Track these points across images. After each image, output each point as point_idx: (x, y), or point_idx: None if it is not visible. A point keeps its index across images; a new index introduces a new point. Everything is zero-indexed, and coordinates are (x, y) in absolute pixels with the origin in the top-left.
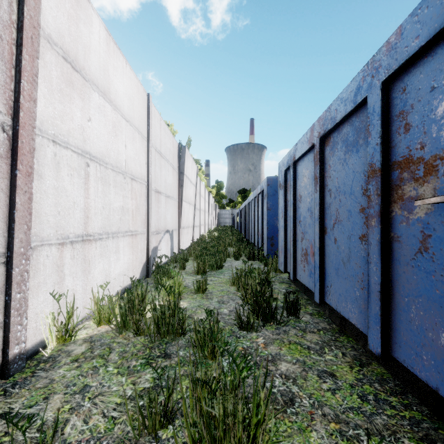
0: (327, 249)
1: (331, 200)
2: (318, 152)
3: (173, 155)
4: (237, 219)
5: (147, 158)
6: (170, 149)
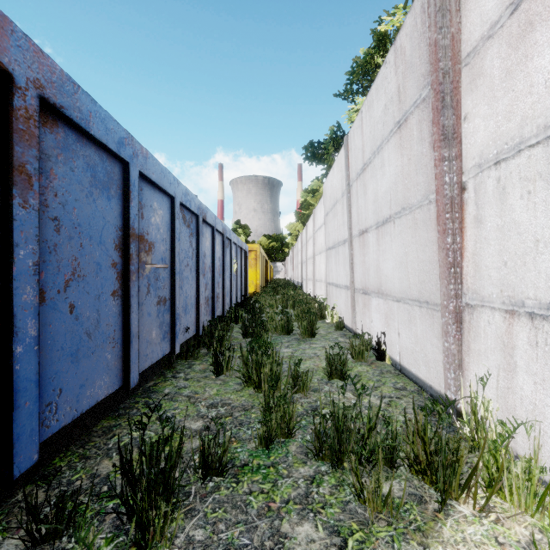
0: (46, 332)
1: (60, 239)
2: (35, 120)
3: None
4: None
5: None
6: None
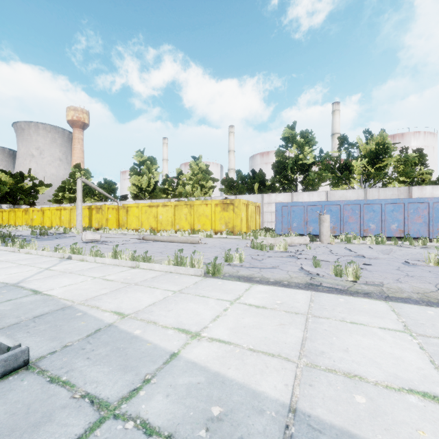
0: None
1: None
2: None
3: None
4: None
5: None
6: None
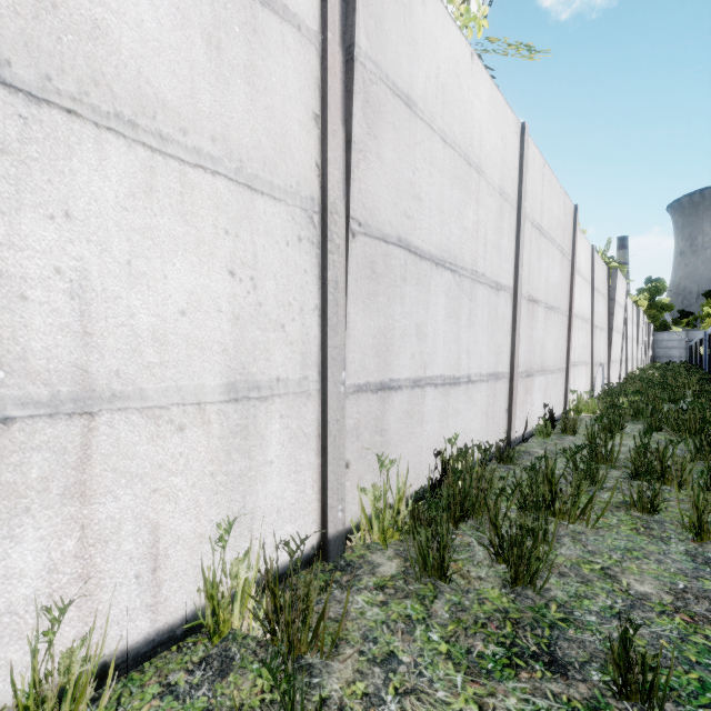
0: None
1: None
2: None
3: (604, 284)
4: (700, 350)
5: (591, 300)
6: (602, 279)
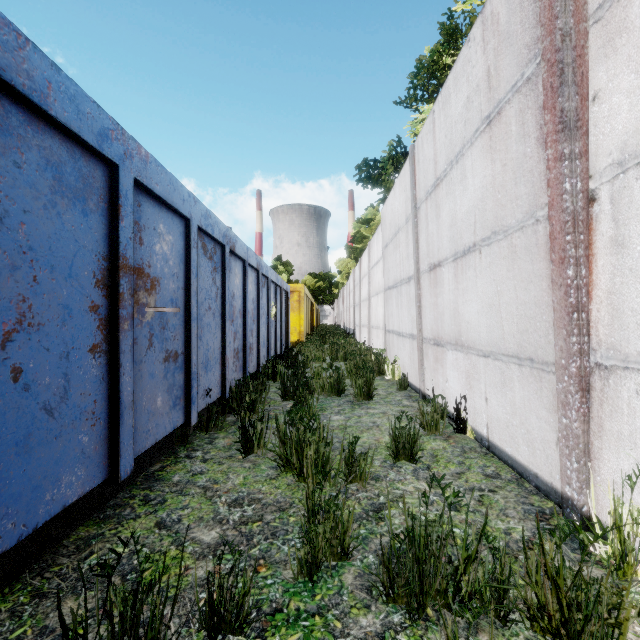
0: None
1: None
2: None
3: None
4: None
5: None
6: None
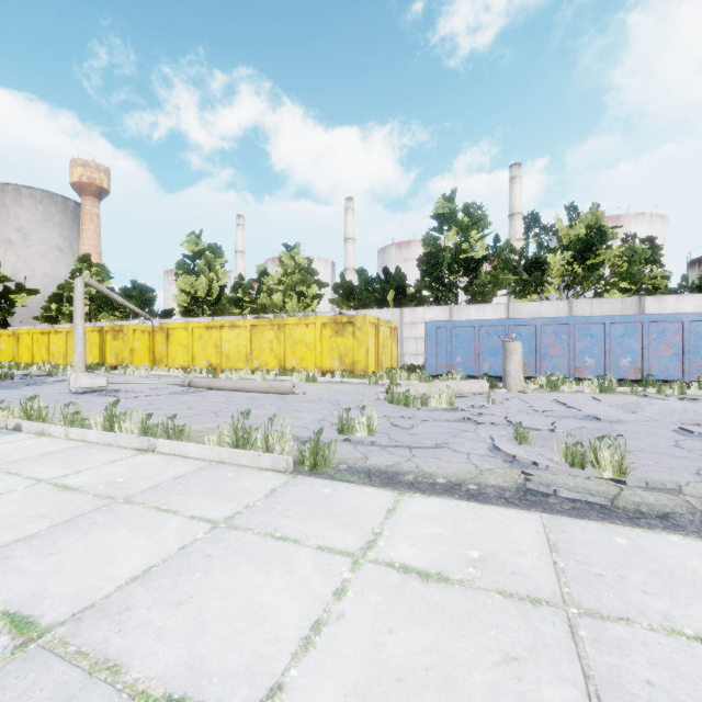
0: None
1: None
2: None
3: None
4: None
5: None
6: None
